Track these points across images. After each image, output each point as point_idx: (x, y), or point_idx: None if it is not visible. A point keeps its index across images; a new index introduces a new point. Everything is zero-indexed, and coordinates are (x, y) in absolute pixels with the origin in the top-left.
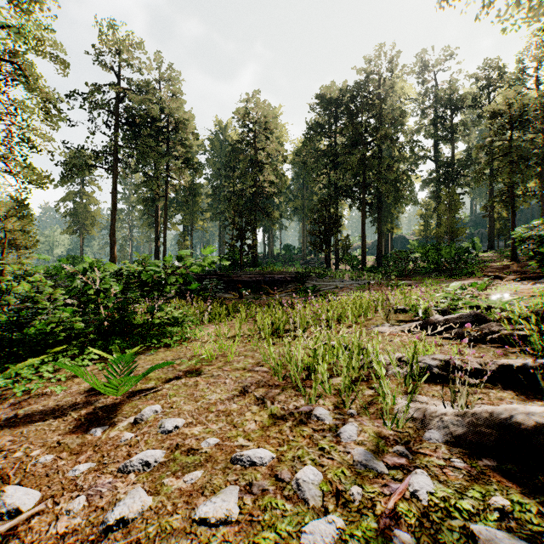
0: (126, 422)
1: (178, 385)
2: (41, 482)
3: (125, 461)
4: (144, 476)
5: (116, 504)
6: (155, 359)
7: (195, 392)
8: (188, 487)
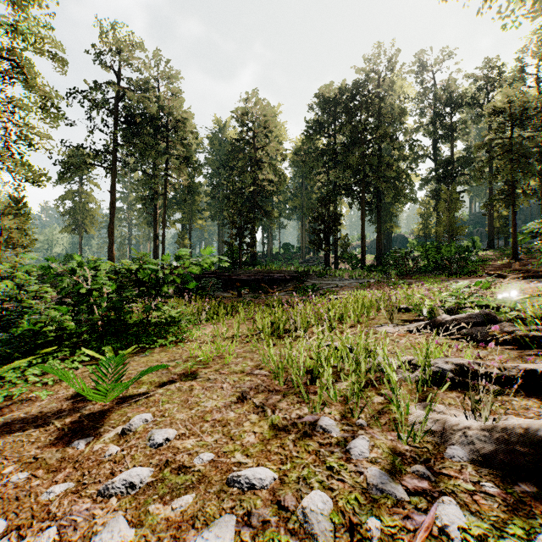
0: (112, 433)
1: (172, 390)
2: (9, 507)
3: (106, 483)
4: (127, 501)
5: (91, 538)
6: (149, 361)
7: (190, 398)
8: (176, 516)
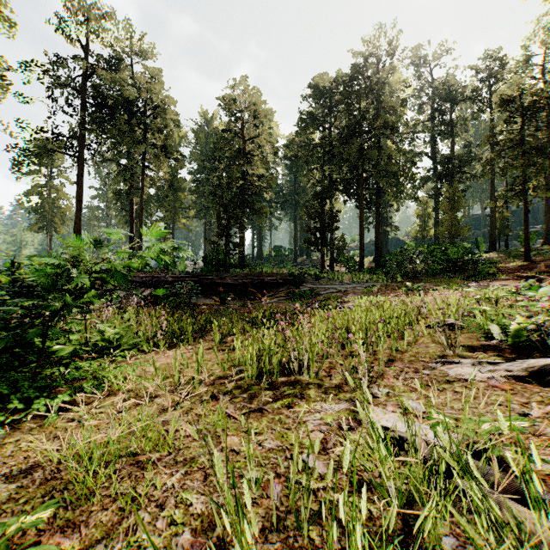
0: None
1: None
2: None
3: None
4: None
5: None
6: None
7: None
8: None
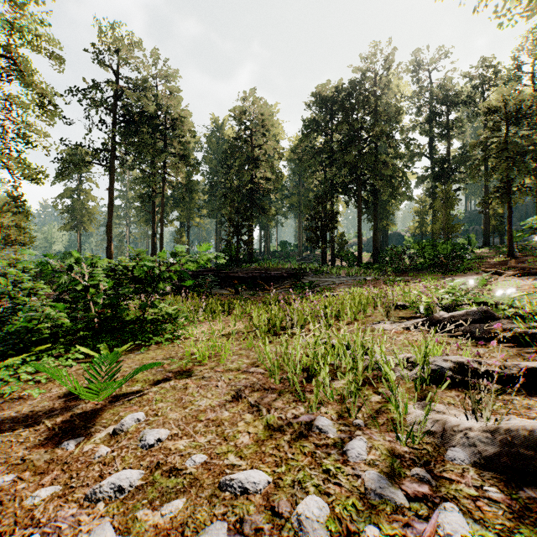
0: (104, 433)
1: (166, 388)
2: None
3: (94, 487)
4: (114, 506)
5: None
6: (144, 359)
7: (184, 396)
8: (165, 522)
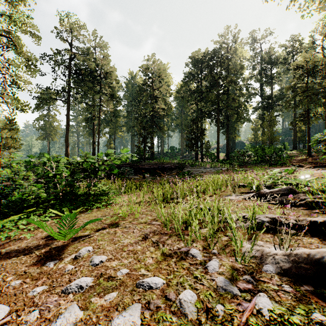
0: (69, 258)
1: (104, 233)
2: (11, 299)
3: (66, 286)
4: (78, 296)
5: (58, 316)
6: (90, 216)
7: (114, 238)
8: (107, 304)
